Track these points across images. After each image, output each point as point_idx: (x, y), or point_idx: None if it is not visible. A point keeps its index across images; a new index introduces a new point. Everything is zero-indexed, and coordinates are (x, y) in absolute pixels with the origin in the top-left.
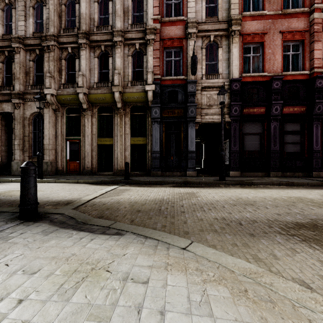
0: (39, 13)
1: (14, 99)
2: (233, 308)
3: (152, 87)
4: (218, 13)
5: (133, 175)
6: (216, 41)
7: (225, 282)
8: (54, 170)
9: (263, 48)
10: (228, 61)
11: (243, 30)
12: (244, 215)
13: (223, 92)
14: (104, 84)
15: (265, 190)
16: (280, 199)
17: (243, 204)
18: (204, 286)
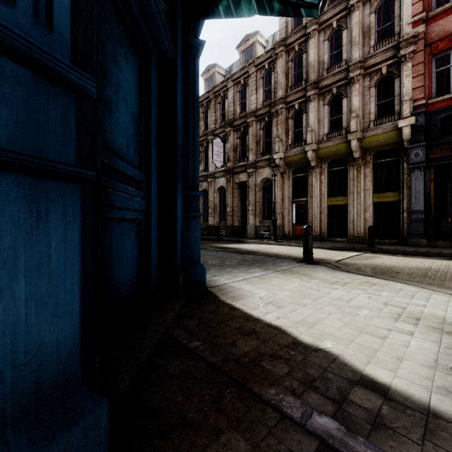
0: (267, 80)
1: (248, 169)
2: None
3: (410, 121)
4: None
5: (378, 243)
6: None
7: None
8: (281, 235)
9: None
10: None
11: None
12: None
13: None
14: (335, 133)
15: None
16: None
17: None
18: None
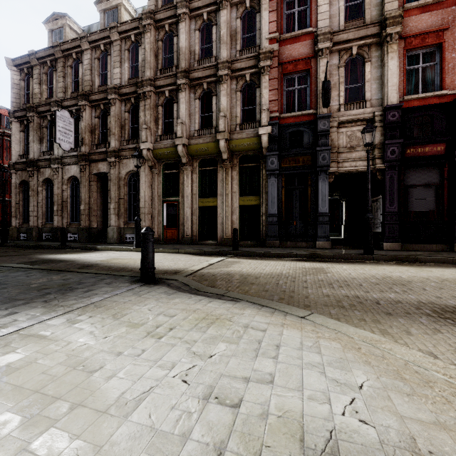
0: (134, 55)
1: (110, 157)
2: (341, 353)
3: (268, 129)
4: (365, 12)
5: (243, 245)
6: (361, 53)
7: (340, 341)
8: None
9: (441, 52)
10: (380, 80)
11: (405, 30)
12: (386, 295)
13: (370, 129)
14: (206, 131)
15: (435, 268)
16: (452, 281)
17: (390, 284)
18: (317, 340)
